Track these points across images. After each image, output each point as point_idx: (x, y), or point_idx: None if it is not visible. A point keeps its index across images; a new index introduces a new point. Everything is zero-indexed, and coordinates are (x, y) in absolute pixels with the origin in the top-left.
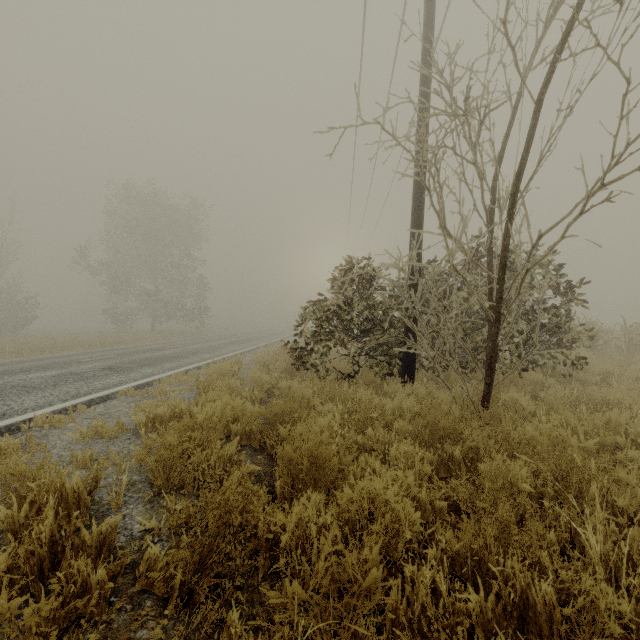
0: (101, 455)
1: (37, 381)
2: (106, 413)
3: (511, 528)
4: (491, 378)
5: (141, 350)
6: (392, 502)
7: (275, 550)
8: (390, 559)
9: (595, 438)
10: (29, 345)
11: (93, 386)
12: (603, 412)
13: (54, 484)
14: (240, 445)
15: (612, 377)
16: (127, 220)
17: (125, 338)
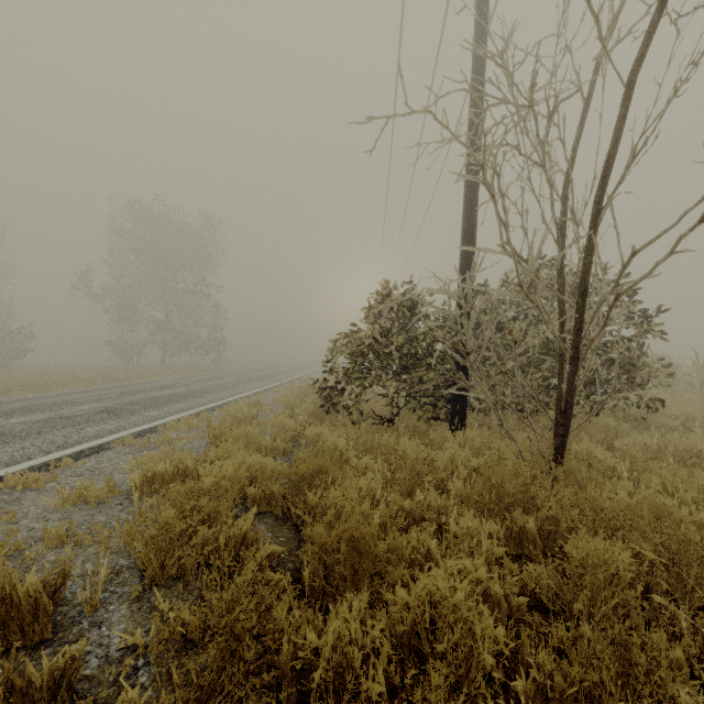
0: (83, 528)
1: (18, 427)
2: (97, 468)
3: (634, 653)
4: (566, 428)
5: (147, 388)
6: (462, 609)
7: (304, 678)
8: (465, 698)
9: (702, 505)
10: (19, 382)
11: (85, 433)
12: (692, 465)
13: (1, 586)
14: (258, 512)
15: (691, 420)
16: (133, 240)
17: (131, 373)
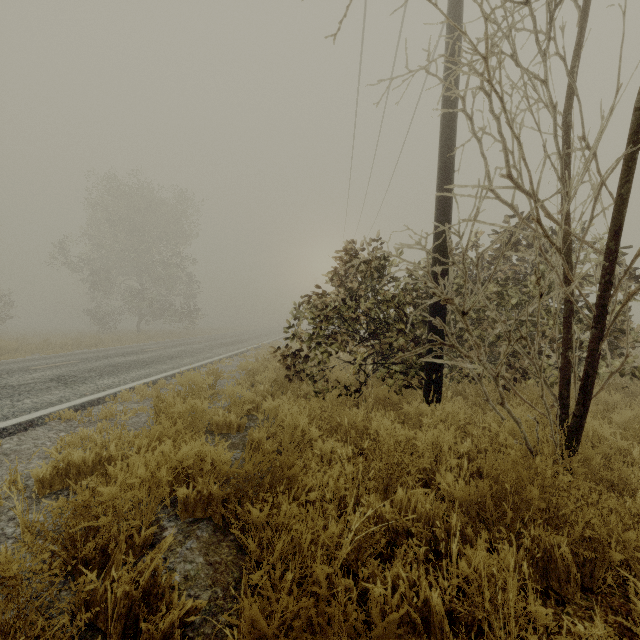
0: None
1: None
2: (14, 451)
3: None
4: (585, 408)
5: (113, 354)
6: None
7: None
8: None
9: None
10: None
11: (19, 406)
12: None
13: None
14: (192, 519)
15: None
16: (109, 213)
17: (104, 339)
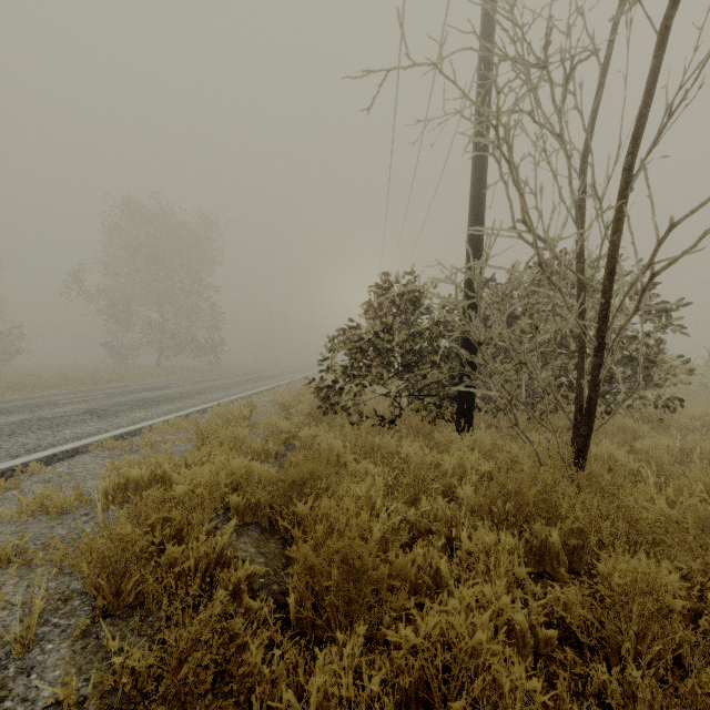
0: (37, 543)
1: None
2: (68, 474)
3: None
4: (589, 428)
5: (138, 389)
6: (484, 653)
7: None
8: None
9: None
10: (5, 383)
11: (61, 436)
12: None
13: None
14: (242, 523)
15: (709, 422)
16: (128, 239)
17: (124, 375)
